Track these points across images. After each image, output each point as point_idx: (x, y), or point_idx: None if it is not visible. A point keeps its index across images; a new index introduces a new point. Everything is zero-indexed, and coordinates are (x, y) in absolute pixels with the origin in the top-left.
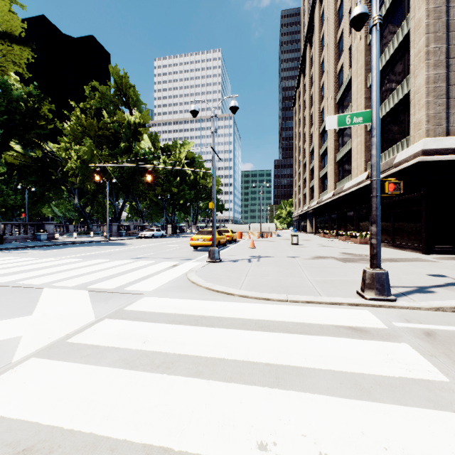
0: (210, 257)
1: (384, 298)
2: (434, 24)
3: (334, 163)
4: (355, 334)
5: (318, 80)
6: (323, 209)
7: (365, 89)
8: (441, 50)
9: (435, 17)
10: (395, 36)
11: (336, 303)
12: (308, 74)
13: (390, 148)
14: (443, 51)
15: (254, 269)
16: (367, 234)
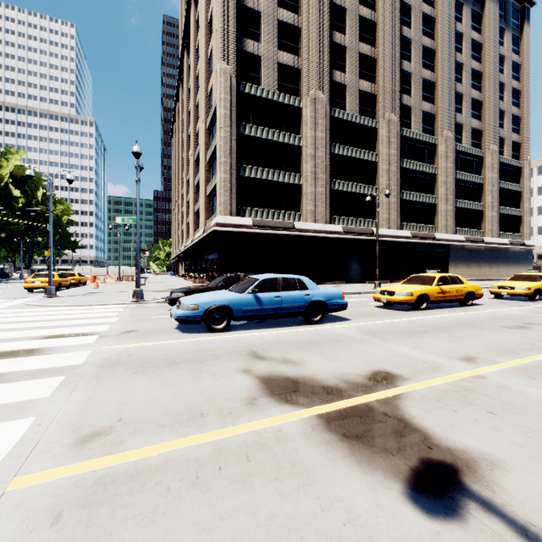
0: (47, 294)
1: (139, 300)
2: (224, 146)
3: (194, 213)
4: (109, 308)
5: (186, 129)
6: (187, 253)
7: (205, 163)
8: (228, 164)
9: (225, 142)
10: (215, 137)
11: (116, 304)
12: (180, 115)
13: (214, 215)
14: (229, 164)
15: (84, 298)
16: (205, 275)
